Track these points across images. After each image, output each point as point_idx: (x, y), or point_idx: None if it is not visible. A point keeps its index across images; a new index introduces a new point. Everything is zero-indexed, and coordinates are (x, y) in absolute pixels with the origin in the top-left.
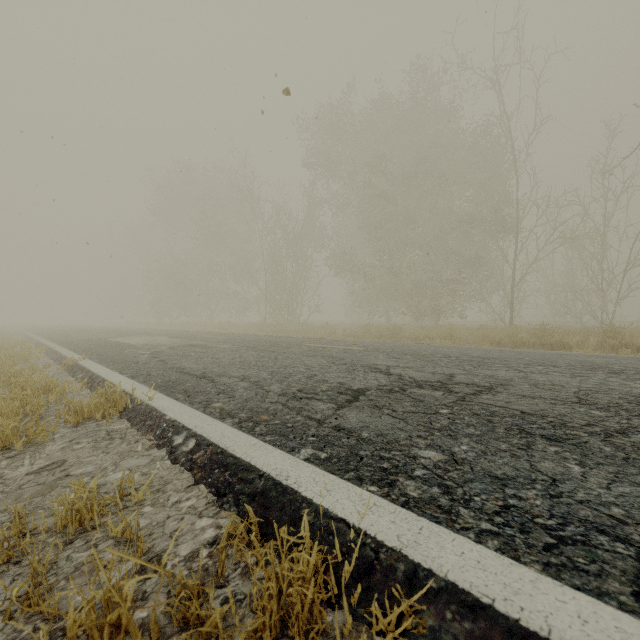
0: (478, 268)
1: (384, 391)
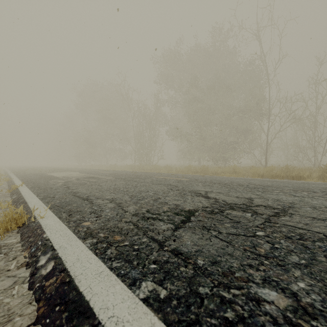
0: (247, 136)
1: (208, 212)
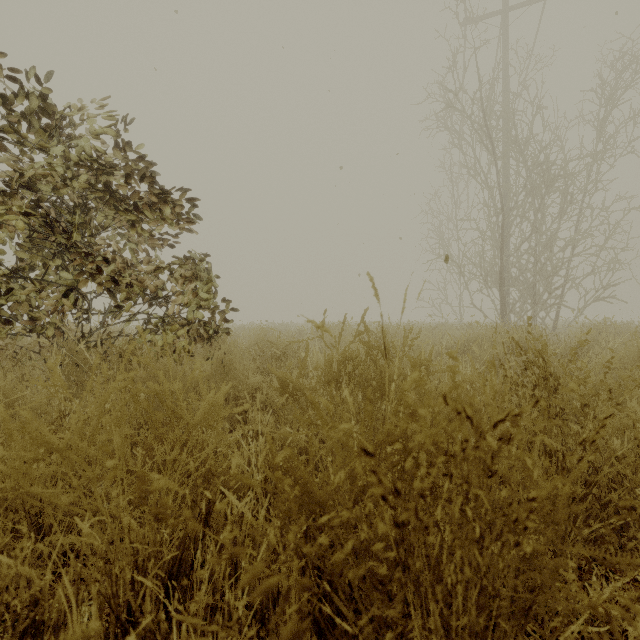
0: None
1: None
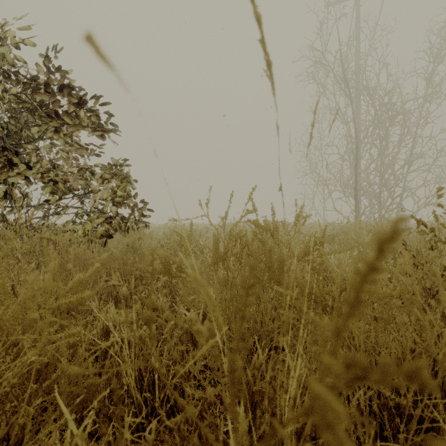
0: None
1: None
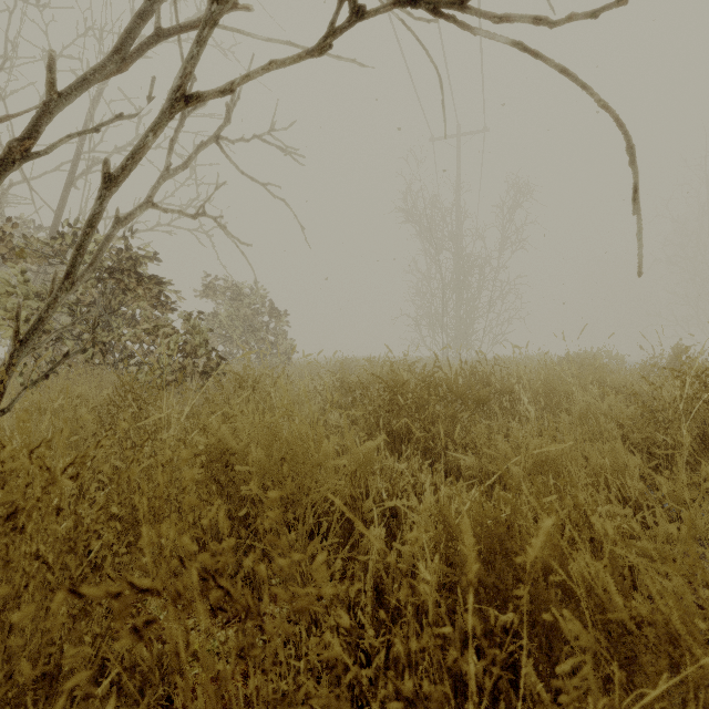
0: None
1: None
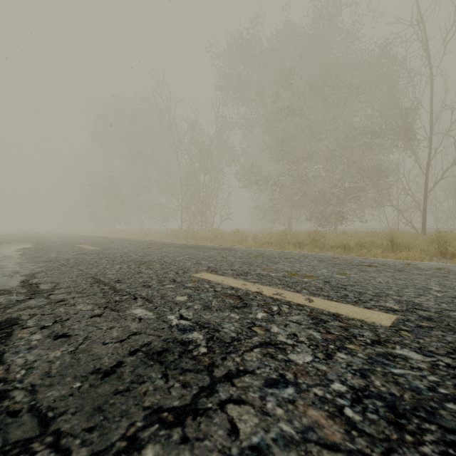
0: (377, 178)
1: None
